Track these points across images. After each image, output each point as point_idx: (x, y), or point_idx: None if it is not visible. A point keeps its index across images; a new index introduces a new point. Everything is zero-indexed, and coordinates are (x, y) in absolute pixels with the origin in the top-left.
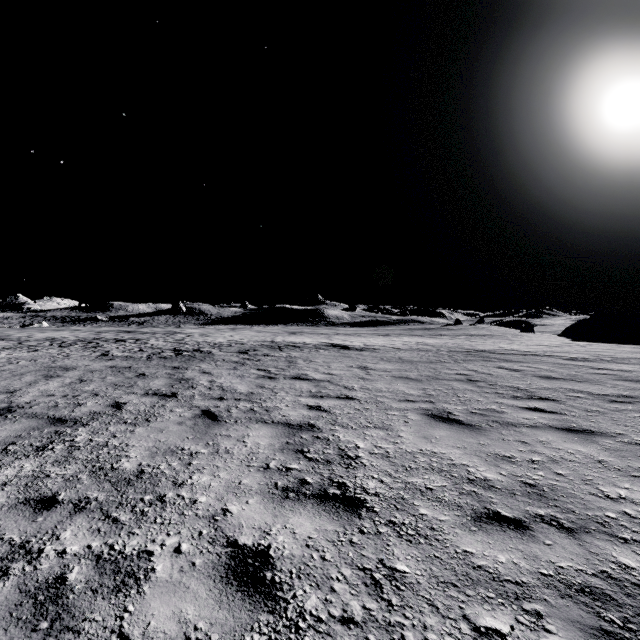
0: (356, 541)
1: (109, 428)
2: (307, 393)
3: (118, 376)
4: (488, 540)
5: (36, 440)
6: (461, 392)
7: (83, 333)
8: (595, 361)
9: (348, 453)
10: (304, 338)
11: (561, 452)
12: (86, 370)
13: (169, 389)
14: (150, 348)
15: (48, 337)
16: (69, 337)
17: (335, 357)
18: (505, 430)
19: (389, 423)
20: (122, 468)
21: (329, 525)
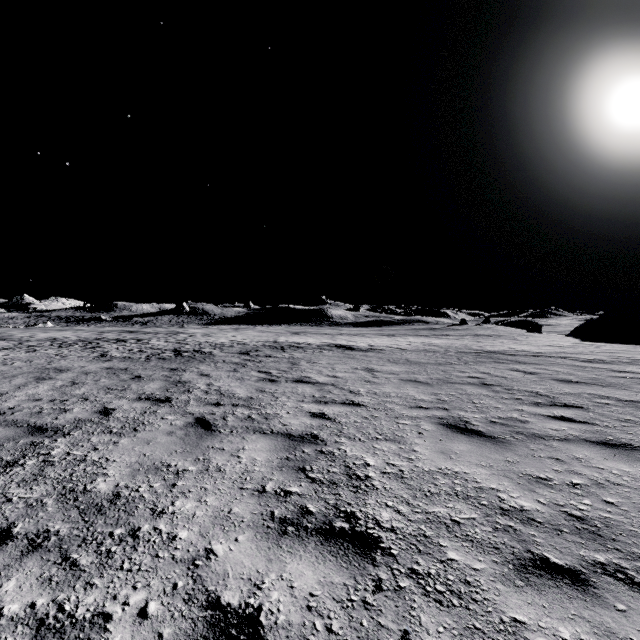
0: (371, 601)
1: (91, 439)
2: (310, 398)
3: (112, 378)
4: (541, 602)
5: (8, 453)
6: (476, 397)
7: (86, 333)
8: (614, 363)
9: (356, 472)
10: (307, 338)
11: (604, 473)
12: (80, 372)
13: (163, 393)
14: (150, 348)
15: (50, 337)
16: (71, 337)
17: (339, 358)
18: (533, 444)
19: (401, 434)
20: (96, 490)
21: (336, 575)
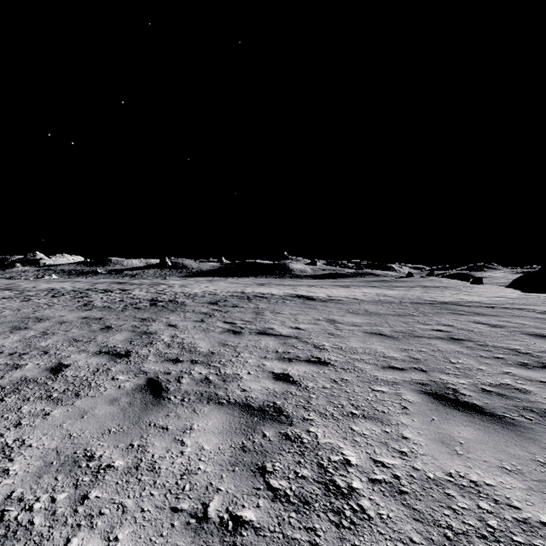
0: None
1: (22, 407)
2: (273, 354)
3: (83, 329)
4: None
5: None
6: (452, 355)
7: (81, 284)
8: None
9: (335, 479)
10: (271, 289)
11: None
12: (57, 321)
13: (125, 346)
14: (130, 298)
15: (49, 287)
16: (67, 288)
17: (301, 308)
18: None
19: (381, 408)
20: None
21: None
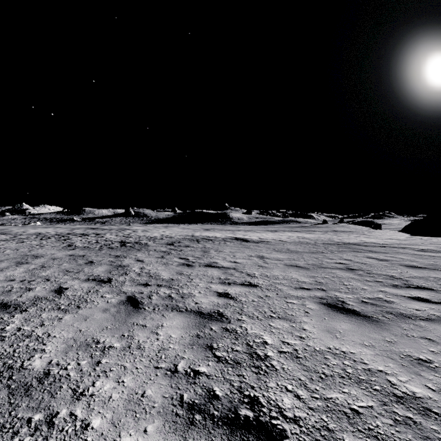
0: None
1: (42, 315)
2: (217, 280)
3: (72, 263)
4: None
5: None
6: (346, 280)
7: (62, 229)
8: None
9: (257, 351)
10: (215, 233)
11: None
12: (50, 258)
13: (107, 275)
14: (104, 240)
15: (36, 232)
16: (51, 232)
17: (238, 248)
18: (403, 323)
19: (291, 313)
20: (30, 367)
21: None
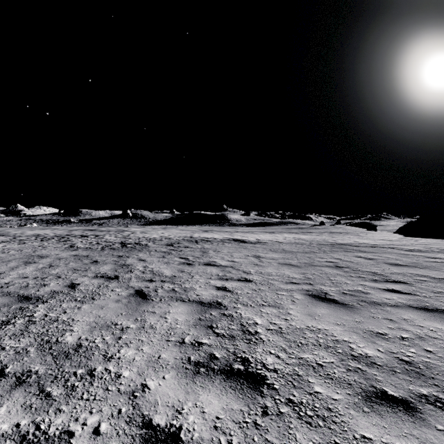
0: (260, 423)
1: (62, 305)
2: (216, 276)
3: (78, 262)
4: (382, 423)
5: (3, 315)
6: (332, 276)
7: (60, 231)
8: (428, 252)
9: (249, 329)
10: (214, 234)
11: (424, 329)
12: (56, 258)
13: (113, 273)
14: (104, 242)
15: (35, 234)
16: (49, 234)
17: (236, 248)
18: (373, 309)
19: (280, 302)
20: (65, 341)
21: (235, 403)
